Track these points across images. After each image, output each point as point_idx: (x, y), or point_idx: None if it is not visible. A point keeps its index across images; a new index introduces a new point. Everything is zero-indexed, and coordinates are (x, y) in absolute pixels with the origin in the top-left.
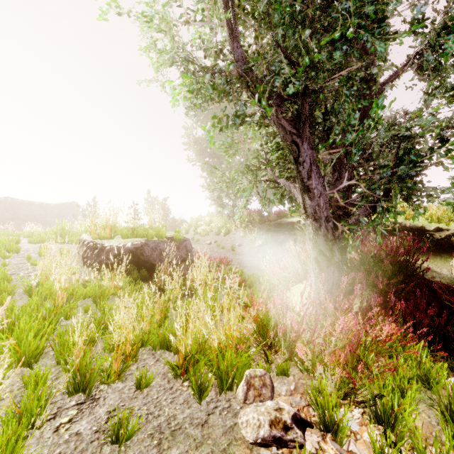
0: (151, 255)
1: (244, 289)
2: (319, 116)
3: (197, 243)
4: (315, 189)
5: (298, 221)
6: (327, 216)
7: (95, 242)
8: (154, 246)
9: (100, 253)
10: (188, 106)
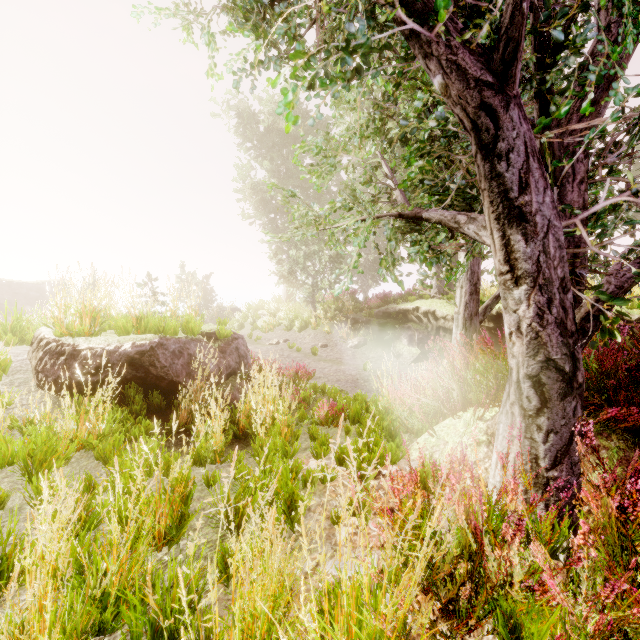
0: (171, 364)
1: (344, 428)
2: (555, 35)
3: (257, 343)
4: (537, 213)
5: (415, 308)
6: (563, 278)
7: (61, 341)
8: (177, 349)
9: (69, 363)
10: (239, 69)
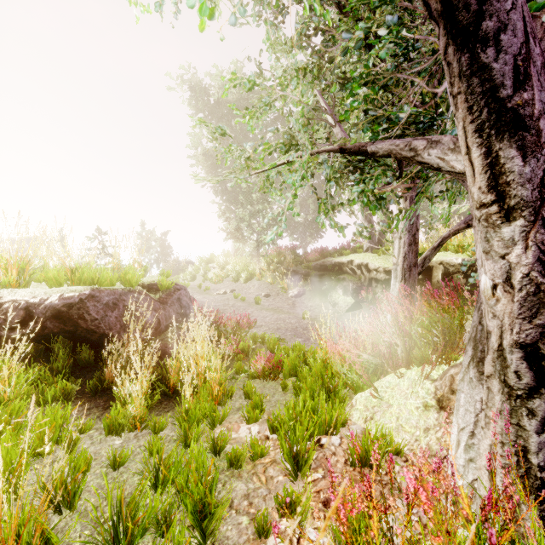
0: (103, 317)
1: (281, 383)
2: None
3: (205, 293)
4: (541, 117)
5: (349, 261)
6: None
7: None
8: (111, 300)
9: None
10: None
